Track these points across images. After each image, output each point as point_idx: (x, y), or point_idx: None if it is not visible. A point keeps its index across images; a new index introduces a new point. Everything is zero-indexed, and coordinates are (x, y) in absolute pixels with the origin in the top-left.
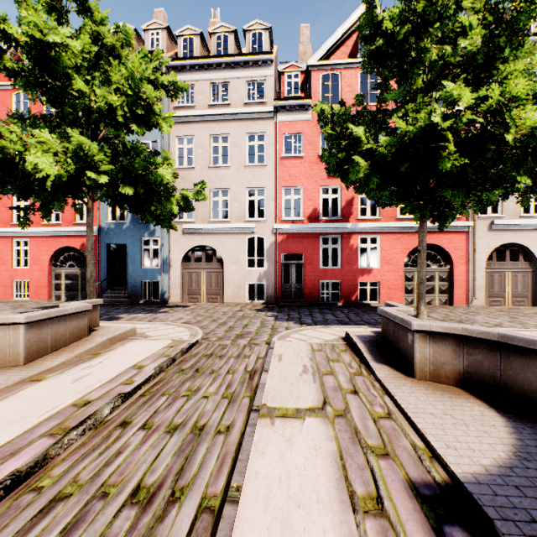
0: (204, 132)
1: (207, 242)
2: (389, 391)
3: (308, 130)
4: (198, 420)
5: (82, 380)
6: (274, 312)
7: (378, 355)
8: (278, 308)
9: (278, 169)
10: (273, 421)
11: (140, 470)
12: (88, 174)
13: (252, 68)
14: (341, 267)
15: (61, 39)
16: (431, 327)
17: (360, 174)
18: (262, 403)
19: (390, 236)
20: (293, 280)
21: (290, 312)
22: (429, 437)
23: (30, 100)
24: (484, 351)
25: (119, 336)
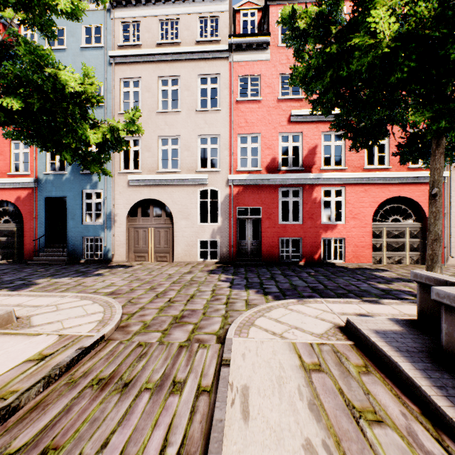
0: (151, 74)
1: (155, 194)
2: None
3: (266, 71)
4: None
5: None
6: (229, 274)
7: None
8: (233, 268)
9: (233, 115)
10: None
11: None
12: None
13: (204, 3)
14: (302, 222)
15: None
16: None
17: (381, 49)
18: None
19: (357, 188)
20: (249, 237)
21: (248, 274)
22: None
23: None
24: None
25: None
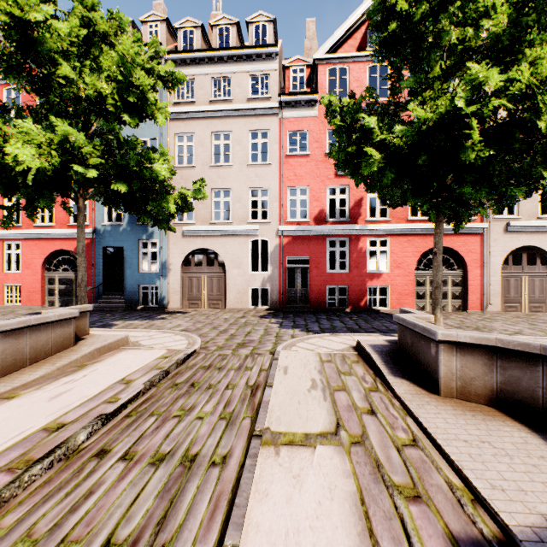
0: (205, 130)
1: (208, 244)
2: (412, 411)
3: (314, 127)
4: (189, 448)
5: (60, 397)
6: (279, 319)
7: (395, 367)
8: (282, 314)
9: (282, 168)
10: (278, 450)
11: (113, 518)
12: (74, 167)
13: (255, 62)
14: (349, 271)
15: (44, 17)
16: (459, 337)
17: (373, 167)
18: (265, 426)
19: (401, 238)
20: (298, 285)
21: (296, 319)
22: (467, 473)
23: (15, 89)
24: (522, 365)
25: (109, 346)
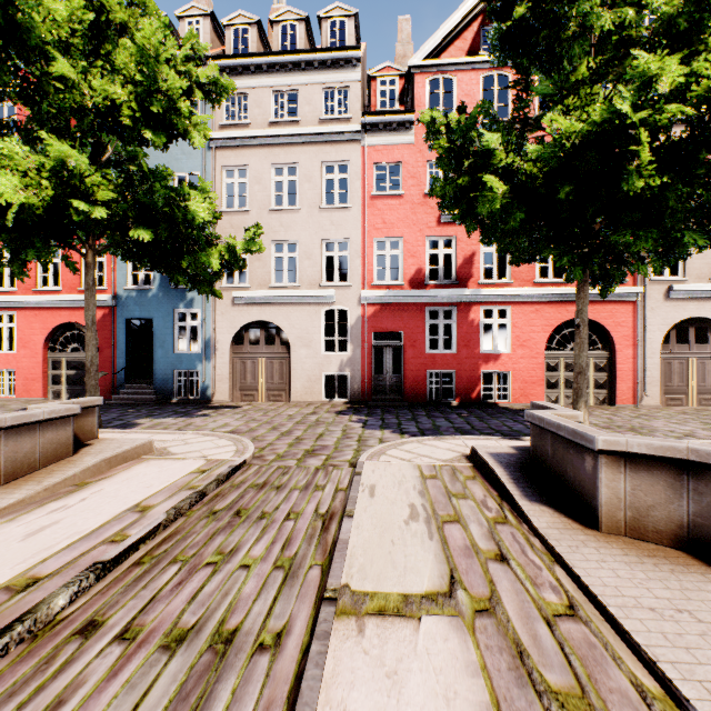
0: (262, 161)
1: (267, 315)
2: (563, 557)
3: (410, 158)
4: (225, 619)
5: (40, 534)
6: (362, 415)
7: (530, 487)
8: (367, 409)
9: (367, 213)
10: (363, 625)
11: None
12: (74, 203)
13: (330, 70)
14: (456, 351)
15: None
16: (629, 446)
17: (495, 204)
18: (342, 582)
19: (526, 307)
20: (388, 370)
21: (385, 415)
22: (667, 670)
23: None
24: None
25: (124, 455)
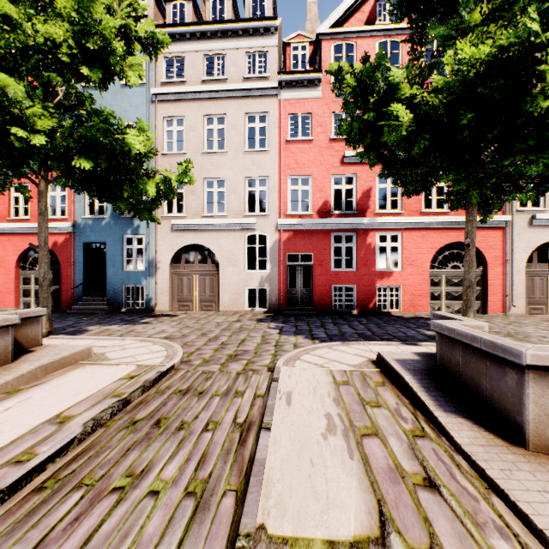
0: (196, 113)
1: (200, 240)
2: (500, 486)
3: (318, 109)
4: None
5: None
6: (279, 323)
7: (442, 396)
8: (283, 317)
9: (282, 155)
10: None
11: None
12: (13, 129)
13: (252, 37)
14: (356, 269)
15: None
16: None
17: (400, 131)
18: (257, 522)
19: (414, 233)
20: (300, 285)
21: (298, 323)
22: None
23: None
24: None
25: (61, 361)
